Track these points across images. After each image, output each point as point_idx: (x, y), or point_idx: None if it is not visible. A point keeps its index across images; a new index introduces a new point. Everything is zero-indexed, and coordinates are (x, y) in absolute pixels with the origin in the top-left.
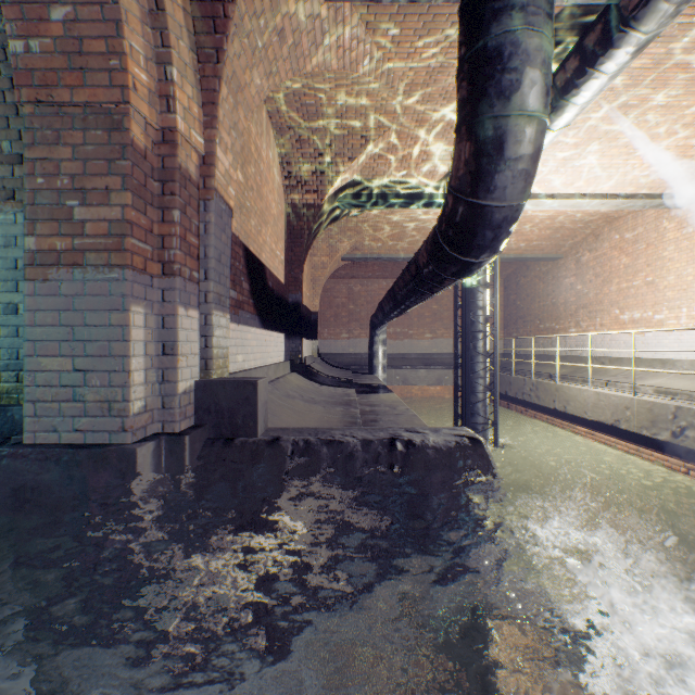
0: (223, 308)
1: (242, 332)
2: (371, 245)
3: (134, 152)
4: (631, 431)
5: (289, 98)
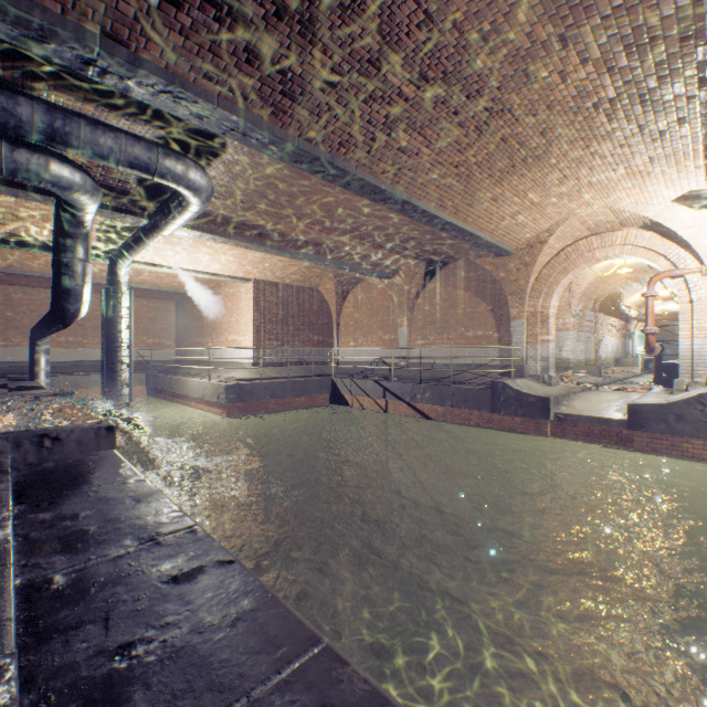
0: None
1: None
2: (34, 266)
3: None
4: (209, 400)
5: None
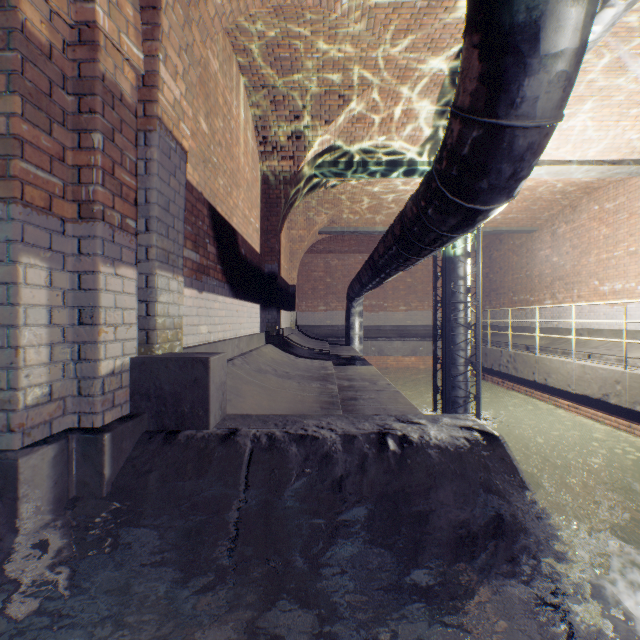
0: (172, 269)
1: (207, 301)
2: (348, 219)
3: (26, 42)
4: (622, 406)
5: (261, 50)
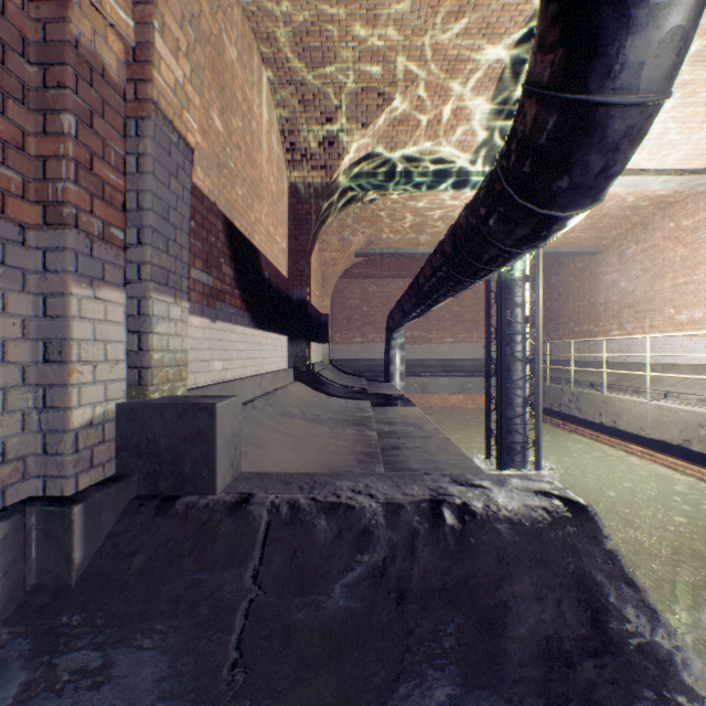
0: (173, 292)
1: (222, 331)
2: (388, 239)
3: None
4: None
5: (288, 38)
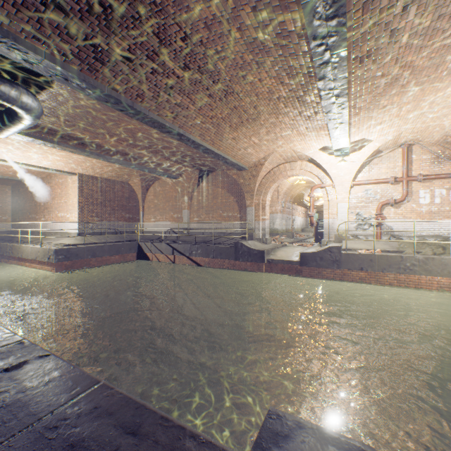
0: None
1: None
2: None
3: None
4: (41, 260)
5: None
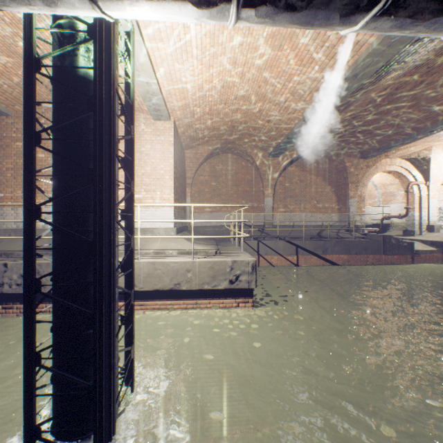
0: None
1: None
2: None
3: None
4: (190, 289)
5: None
